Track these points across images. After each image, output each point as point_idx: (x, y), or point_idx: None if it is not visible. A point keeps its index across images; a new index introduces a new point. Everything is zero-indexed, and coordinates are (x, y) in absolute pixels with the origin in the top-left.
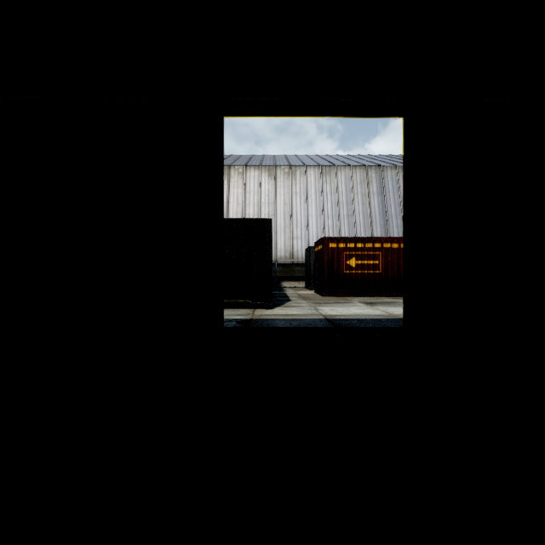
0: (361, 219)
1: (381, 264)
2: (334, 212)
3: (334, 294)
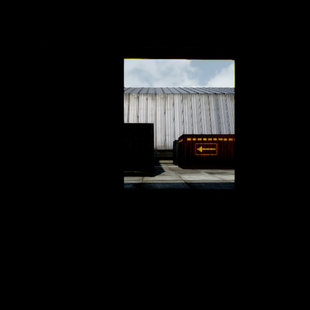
0: (205, 124)
1: (217, 150)
2: (189, 120)
3: (189, 167)
